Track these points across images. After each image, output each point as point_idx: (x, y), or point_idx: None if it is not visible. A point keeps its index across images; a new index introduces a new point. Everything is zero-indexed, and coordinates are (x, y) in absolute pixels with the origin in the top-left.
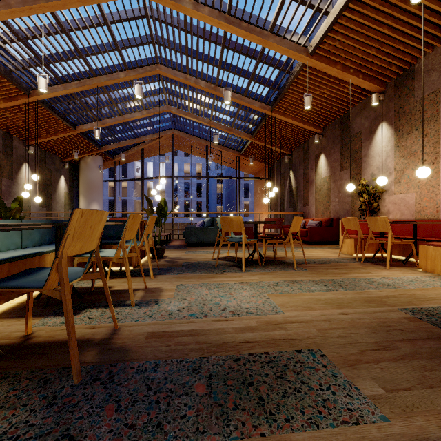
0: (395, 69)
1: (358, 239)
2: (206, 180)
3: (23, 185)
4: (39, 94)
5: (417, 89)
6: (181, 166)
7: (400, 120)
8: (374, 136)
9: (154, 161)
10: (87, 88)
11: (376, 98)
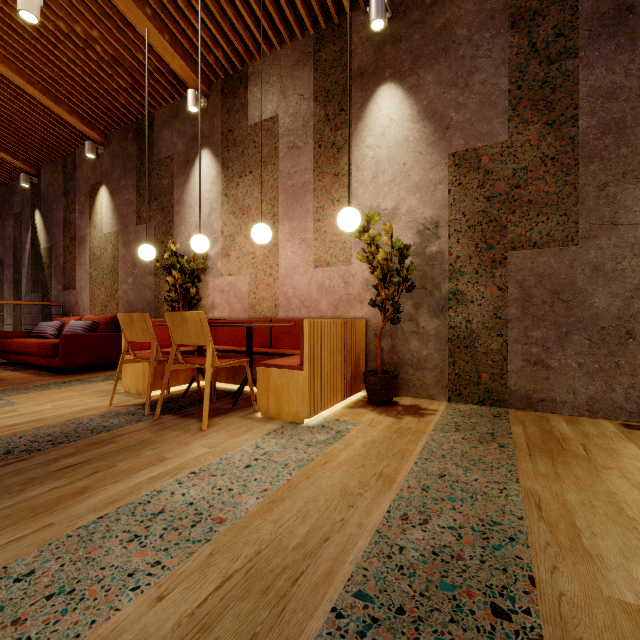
0: (223, 59)
1: (152, 363)
2: None
3: None
4: None
5: (252, 108)
6: None
7: (229, 151)
8: (193, 170)
9: None
10: None
11: (195, 99)
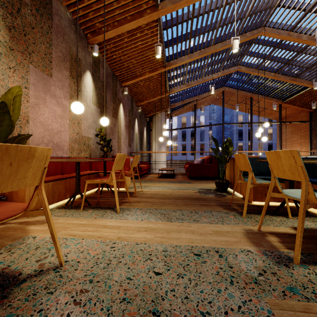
0: None
1: None
2: (250, 126)
3: (135, 133)
4: (172, 64)
5: None
6: (188, 118)
7: None
8: None
9: (258, 109)
10: (203, 56)
11: None
